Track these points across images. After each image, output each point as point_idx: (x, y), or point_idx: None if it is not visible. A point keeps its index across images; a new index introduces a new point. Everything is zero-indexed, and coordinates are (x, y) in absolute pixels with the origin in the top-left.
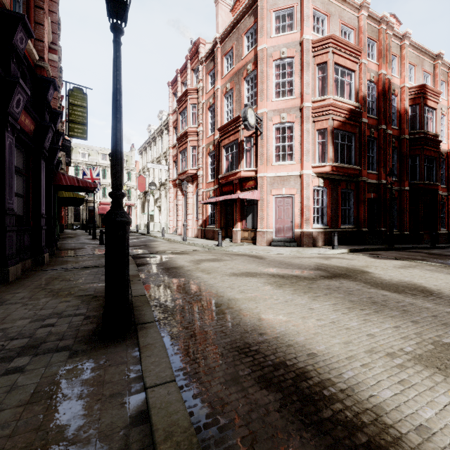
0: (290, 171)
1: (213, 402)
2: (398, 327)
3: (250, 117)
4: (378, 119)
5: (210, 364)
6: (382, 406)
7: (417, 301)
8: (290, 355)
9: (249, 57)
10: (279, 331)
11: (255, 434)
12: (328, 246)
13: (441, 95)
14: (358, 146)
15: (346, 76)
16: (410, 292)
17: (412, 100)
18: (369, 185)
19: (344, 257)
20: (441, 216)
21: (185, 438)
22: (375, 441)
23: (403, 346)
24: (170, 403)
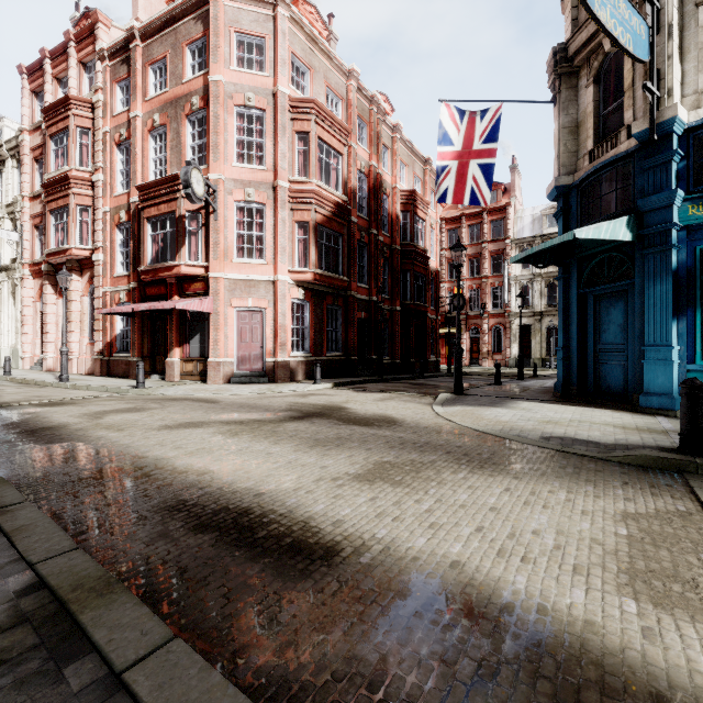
0: (260, 274)
1: (134, 560)
2: (352, 456)
3: (197, 183)
4: (369, 221)
5: (129, 530)
6: (313, 516)
7: (380, 431)
8: (234, 500)
9: (196, 85)
10: (226, 481)
11: (186, 567)
12: (310, 380)
13: (431, 205)
14: (346, 251)
15: (333, 159)
16: (378, 424)
17: (403, 206)
18: (359, 302)
19: (326, 393)
20: (431, 341)
21: (100, 582)
22: (298, 539)
23: (349, 471)
24: (75, 565)
